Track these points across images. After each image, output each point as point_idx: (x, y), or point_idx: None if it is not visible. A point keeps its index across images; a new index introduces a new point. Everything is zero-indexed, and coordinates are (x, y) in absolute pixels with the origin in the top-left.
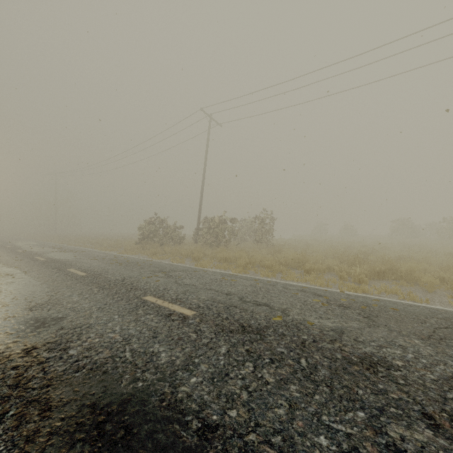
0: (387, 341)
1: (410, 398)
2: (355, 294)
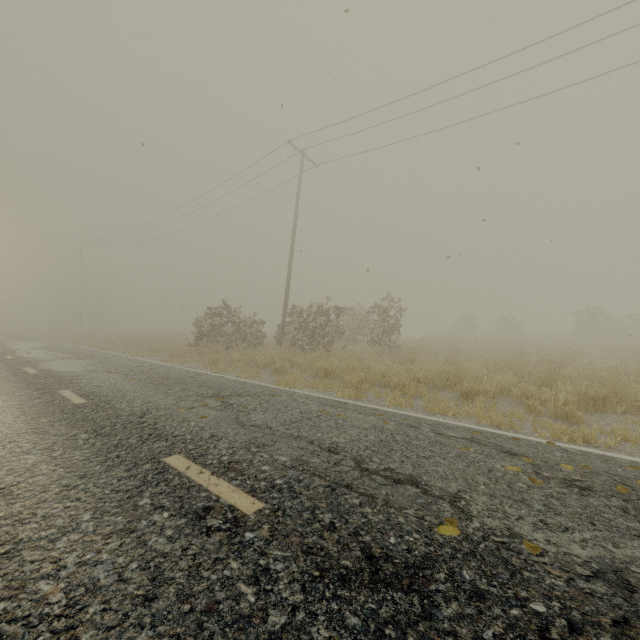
0: None
1: None
2: (578, 448)
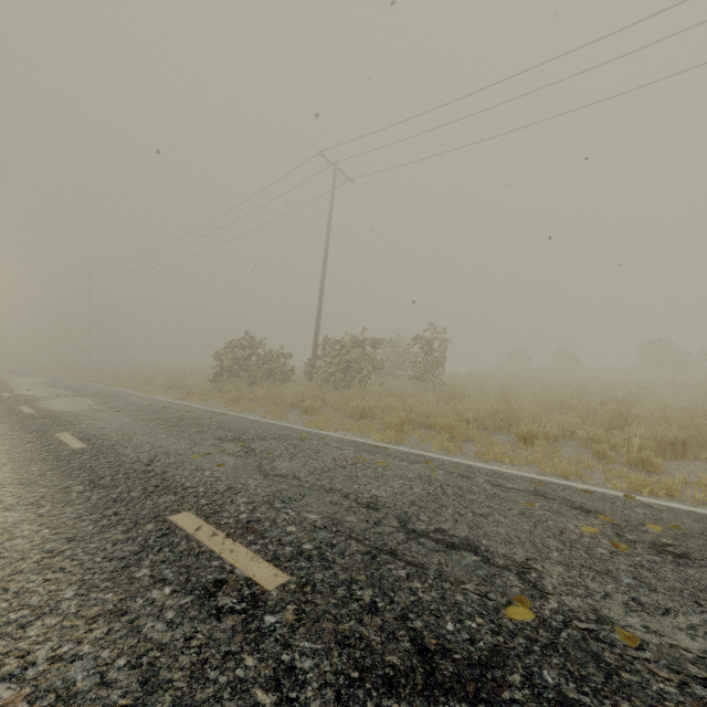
0: None
1: None
2: (662, 503)
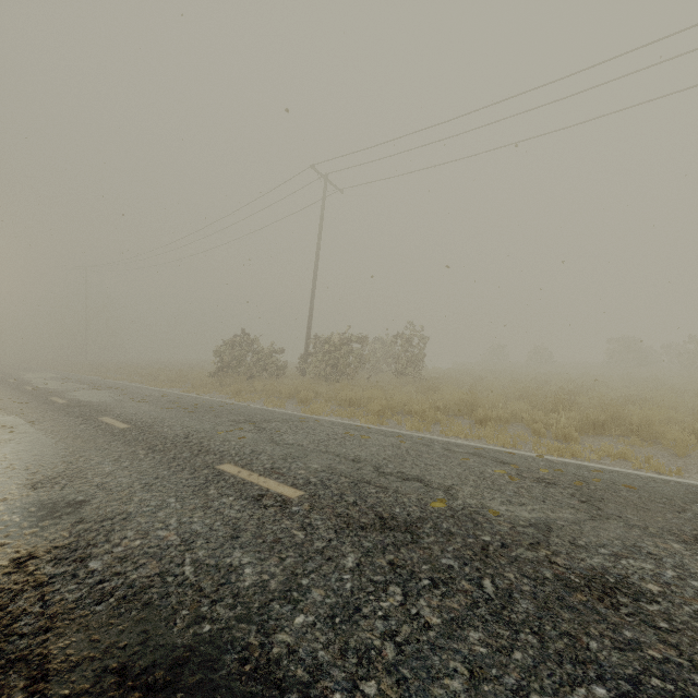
0: (626, 546)
1: (683, 657)
2: (561, 459)
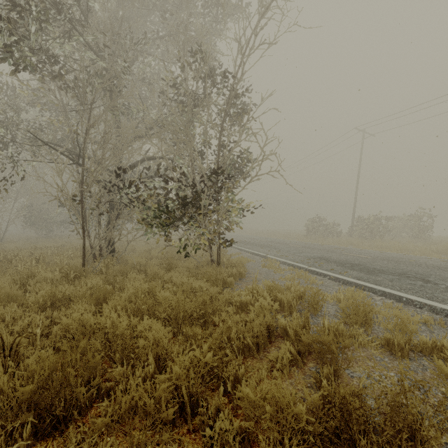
0: None
1: None
2: None
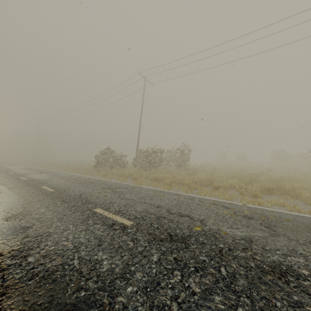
0: (289, 250)
1: None
2: (254, 206)
